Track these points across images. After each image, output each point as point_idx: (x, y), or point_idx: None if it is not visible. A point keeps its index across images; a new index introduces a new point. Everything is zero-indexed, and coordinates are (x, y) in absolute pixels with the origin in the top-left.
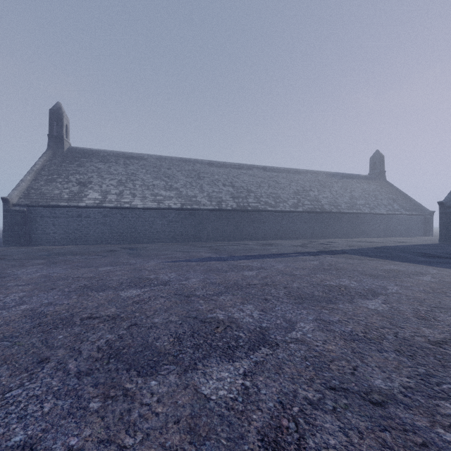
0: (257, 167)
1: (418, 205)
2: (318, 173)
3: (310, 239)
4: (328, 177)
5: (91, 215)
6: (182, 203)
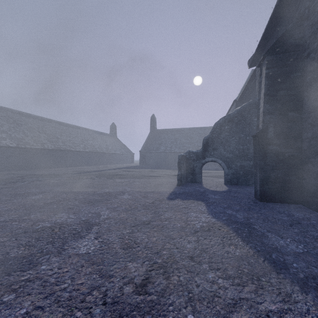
0: (54, 121)
1: (129, 150)
2: (88, 130)
3: (93, 166)
4: (94, 133)
5: None
6: (16, 143)
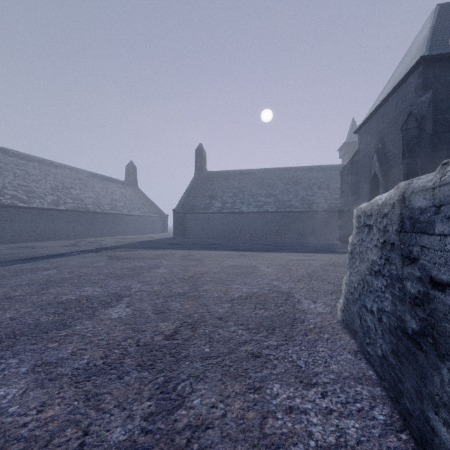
0: None
1: (159, 210)
2: (78, 171)
3: (75, 239)
4: (90, 176)
5: None
6: None
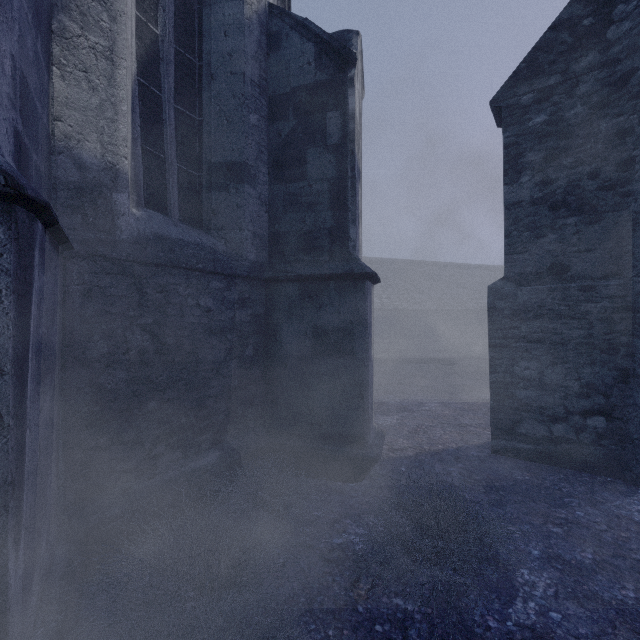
0: (474, 266)
1: None
2: None
3: None
4: None
5: (377, 316)
6: (436, 305)
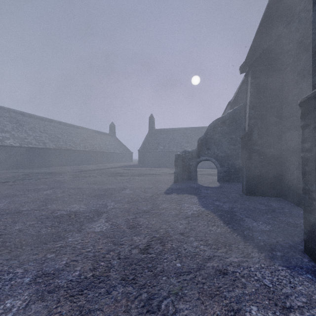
0: (55, 121)
1: (128, 149)
2: (88, 130)
3: (93, 165)
4: (93, 132)
5: None
6: (20, 142)
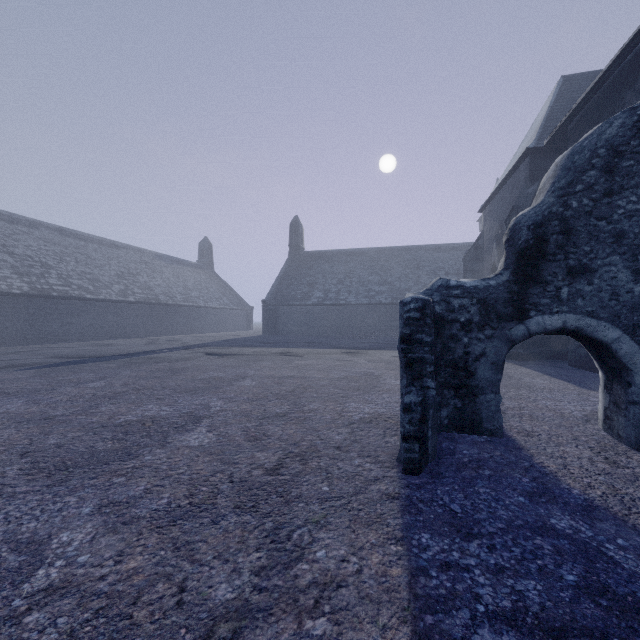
0: (48, 226)
1: (242, 300)
2: (143, 252)
3: (146, 337)
4: (156, 259)
5: None
6: None
